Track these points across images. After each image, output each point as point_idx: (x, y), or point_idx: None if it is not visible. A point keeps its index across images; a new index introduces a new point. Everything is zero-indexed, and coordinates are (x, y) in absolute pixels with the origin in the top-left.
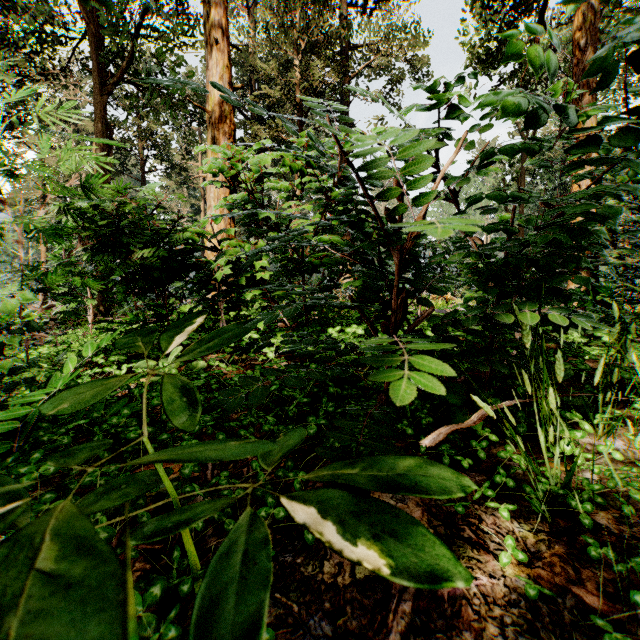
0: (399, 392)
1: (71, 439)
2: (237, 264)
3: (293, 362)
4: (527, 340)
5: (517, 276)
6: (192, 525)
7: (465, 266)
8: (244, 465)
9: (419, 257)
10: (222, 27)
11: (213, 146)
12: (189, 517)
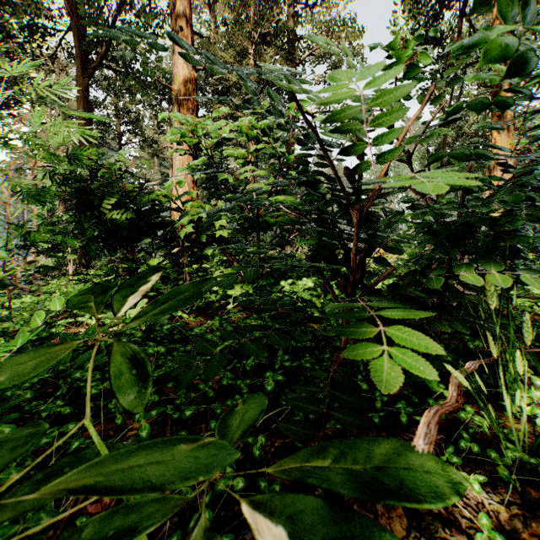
0: (381, 375)
1: (35, 394)
2: (199, 223)
3: (249, 312)
4: (491, 301)
5: (470, 235)
6: (136, 536)
7: (418, 225)
8: (203, 421)
9: (377, 216)
10: (186, 16)
11: (175, 113)
12: (134, 520)
